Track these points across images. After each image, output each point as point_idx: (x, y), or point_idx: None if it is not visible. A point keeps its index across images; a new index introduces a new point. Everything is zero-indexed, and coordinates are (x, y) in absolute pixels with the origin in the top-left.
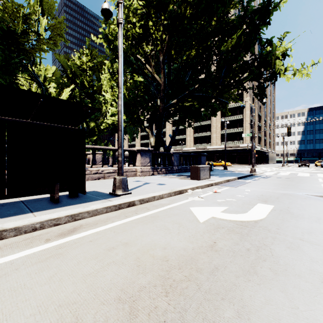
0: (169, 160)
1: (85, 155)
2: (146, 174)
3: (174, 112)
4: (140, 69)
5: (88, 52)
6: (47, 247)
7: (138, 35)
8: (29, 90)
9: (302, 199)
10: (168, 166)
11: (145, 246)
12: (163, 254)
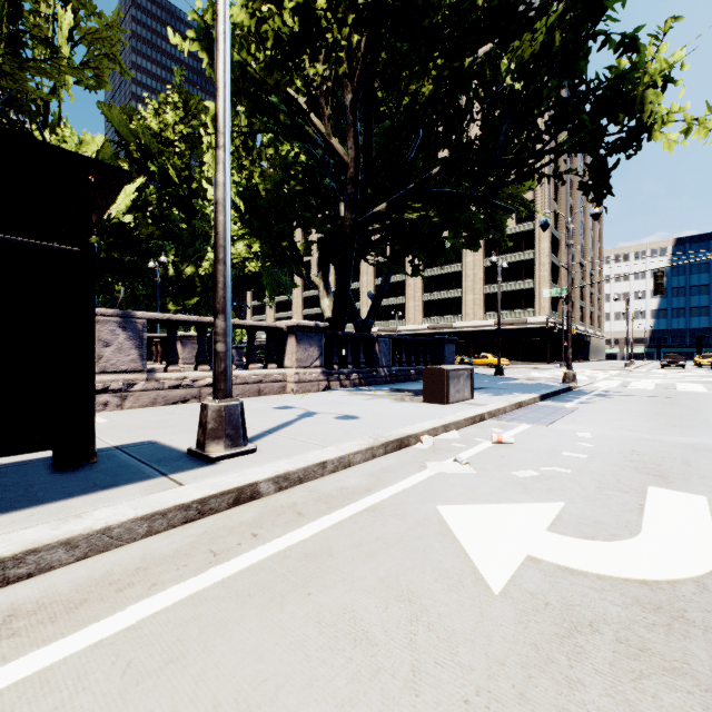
0: (368, 353)
1: (91, 335)
2: (309, 389)
3: (379, 240)
4: (294, 125)
5: (177, 100)
6: None
7: (288, 32)
8: None
9: None
10: (366, 367)
11: None
12: None
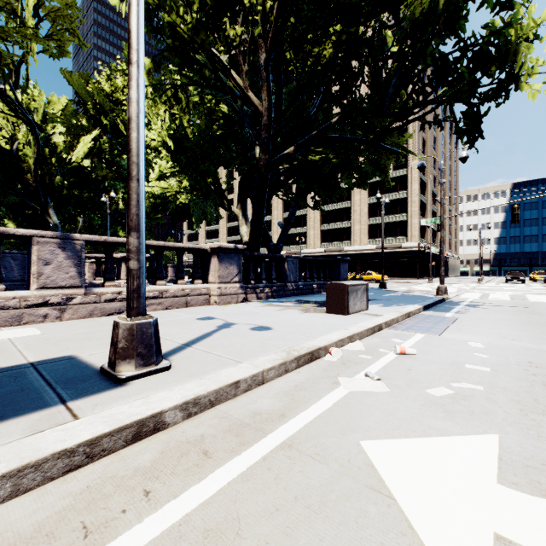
0: (278, 271)
1: None
2: (230, 301)
3: (288, 180)
4: (217, 78)
5: (126, 68)
6: None
7: None
8: (11, 137)
9: None
10: (277, 282)
11: None
12: None
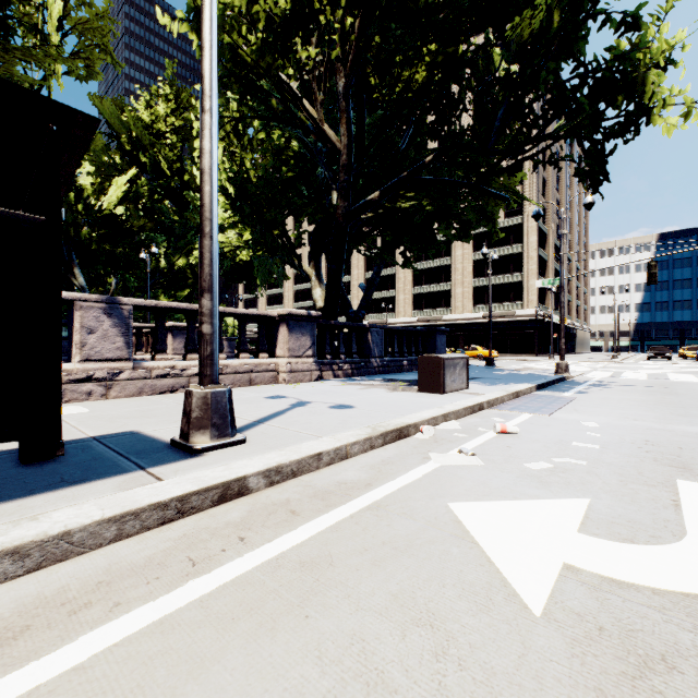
0: (360, 343)
1: (58, 311)
2: (302, 379)
3: (371, 231)
4: (286, 110)
5: (169, 91)
6: None
7: (280, 13)
8: None
9: None
10: (359, 357)
11: None
12: None
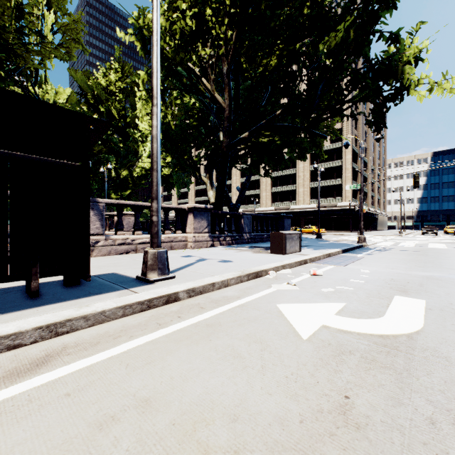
0: (237, 224)
1: (88, 211)
2: (201, 246)
3: (244, 154)
4: (192, 85)
5: (117, 66)
6: None
7: (189, 29)
8: None
9: None
10: (236, 233)
11: (189, 411)
12: (231, 442)
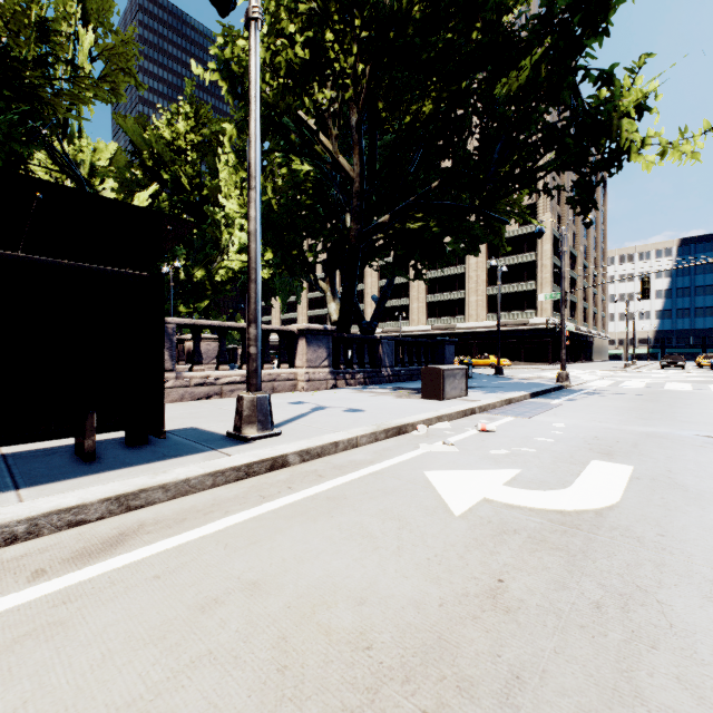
0: (372, 354)
1: (162, 341)
2: (318, 387)
3: (383, 246)
4: (304, 145)
5: (189, 110)
6: (28, 599)
7: (299, 63)
8: None
9: (696, 448)
10: (371, 367)
11: (307, 594)
12: (356, 624)
